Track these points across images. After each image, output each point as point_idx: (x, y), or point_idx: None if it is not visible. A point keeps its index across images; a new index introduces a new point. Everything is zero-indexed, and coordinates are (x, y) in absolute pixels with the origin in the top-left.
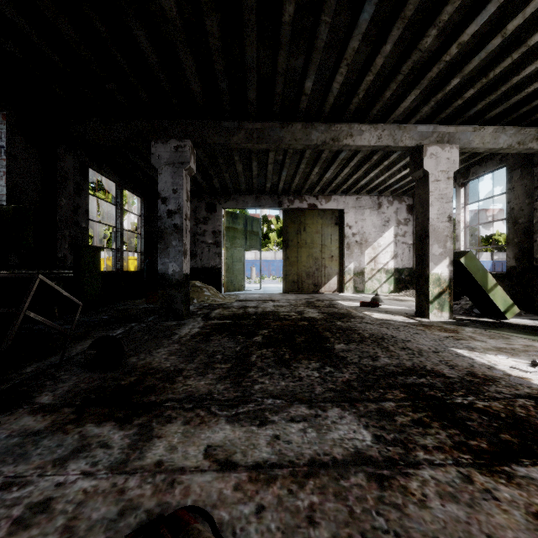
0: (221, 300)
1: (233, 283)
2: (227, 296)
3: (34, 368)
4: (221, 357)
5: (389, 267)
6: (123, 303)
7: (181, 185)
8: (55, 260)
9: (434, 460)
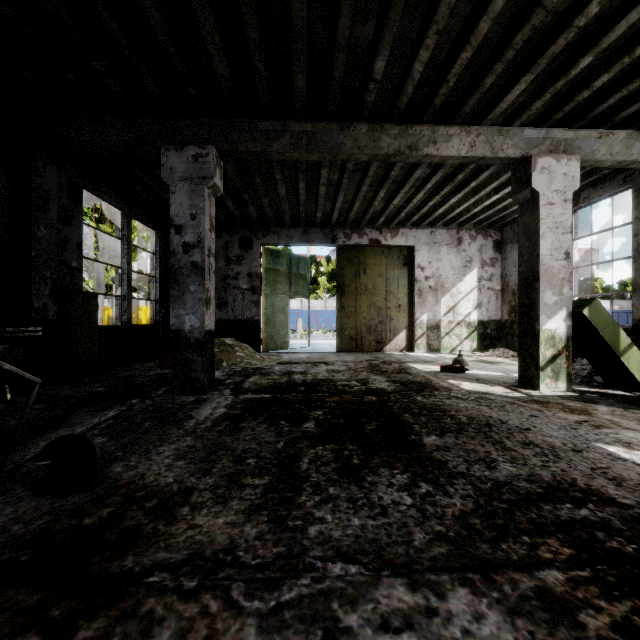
0: (258, 362)
1: (274, 340)
2: (266, 356)
3: None
4: (254, 463)
5: (471, 319)
6: (130, 366)
7: (202, 208)
8: (30, 311)
9: None
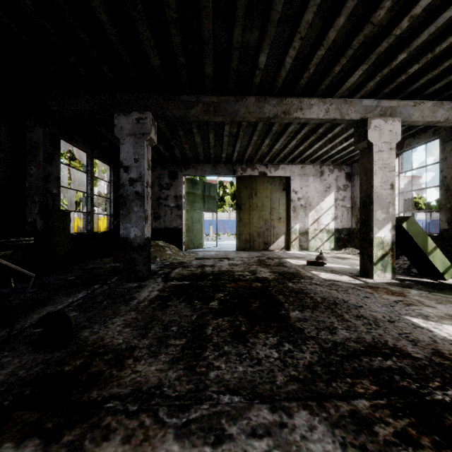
0: (181, 258)
1: (192, 242)
2: (187, 254)
3: None
4: (176, 330)
5: (330, 228)
6: (93, 261)
7: (142, 154)
8: (25, 224)
9: None
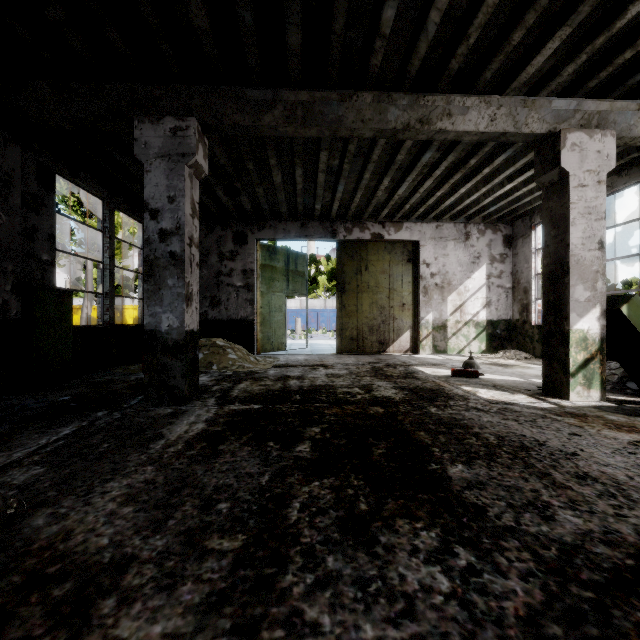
0: (252, 365)
1: (270, 340)
2: (261, 358)
3: None
4: (227, 510)
5: (480, 319)
6: (111, 370)
7: (181, 190)
8: None
9: None
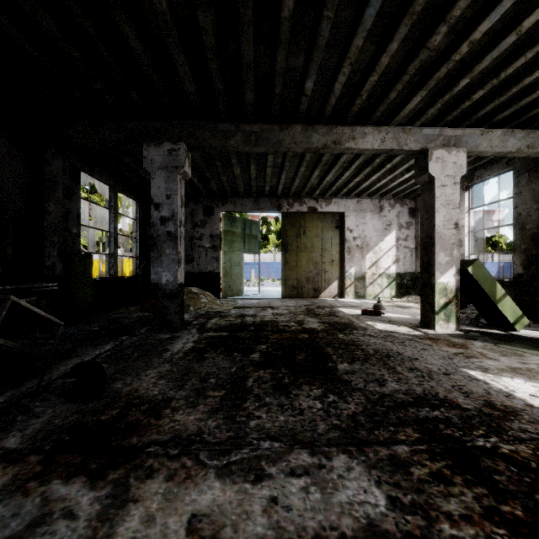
0: (218, 307)
1: (231, 288)
2: (225, 302)
3: (8, 397)
4: (215, 381)
5: (391, 272)
6: (117, 310)
7: (175, 190)
8: (43, 268)
9: (463, 537)
